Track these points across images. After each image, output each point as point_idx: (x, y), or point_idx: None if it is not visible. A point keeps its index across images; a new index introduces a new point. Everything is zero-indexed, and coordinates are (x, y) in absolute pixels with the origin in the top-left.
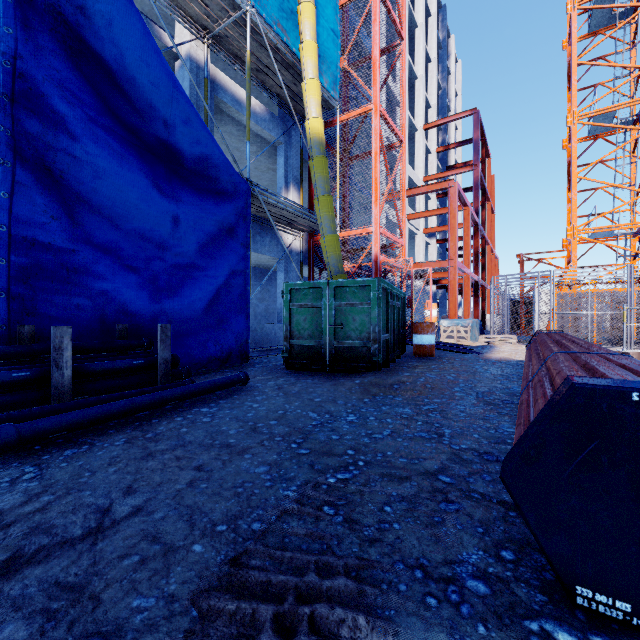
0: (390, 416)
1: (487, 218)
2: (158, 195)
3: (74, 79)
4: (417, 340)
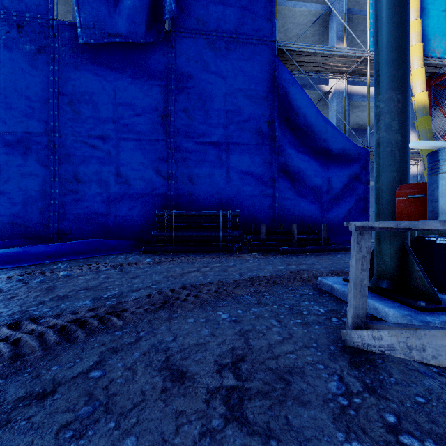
0: None
1: None
2: (321, 171)
3: (293, 139)
4: None
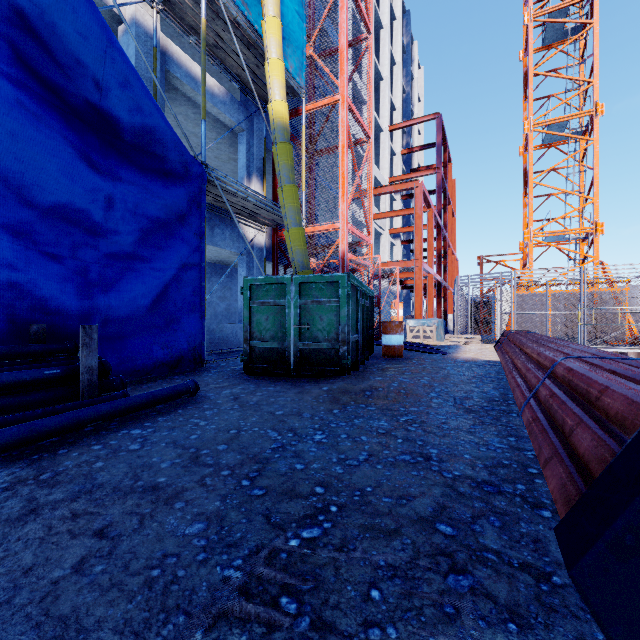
0: (365, 432)
1: (448, 221)
2: (88, 169)
3: None
4: (386, 340)
